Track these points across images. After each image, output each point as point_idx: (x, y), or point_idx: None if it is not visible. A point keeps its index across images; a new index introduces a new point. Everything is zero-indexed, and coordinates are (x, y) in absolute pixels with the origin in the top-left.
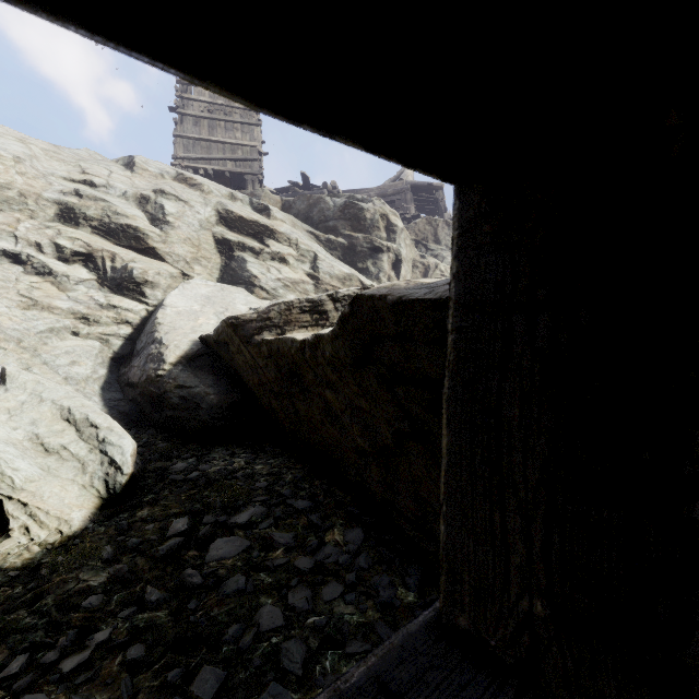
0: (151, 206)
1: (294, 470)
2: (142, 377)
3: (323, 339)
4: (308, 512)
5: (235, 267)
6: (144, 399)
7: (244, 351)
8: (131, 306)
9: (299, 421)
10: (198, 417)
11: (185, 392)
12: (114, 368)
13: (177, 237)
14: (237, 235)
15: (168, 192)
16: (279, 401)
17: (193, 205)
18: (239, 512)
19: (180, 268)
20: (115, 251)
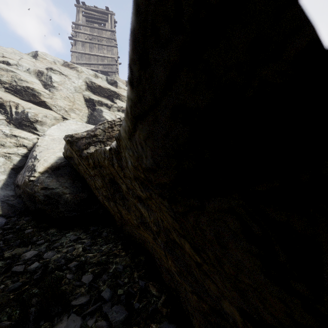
0: (44, 77)
1: (119, 258)
2: (22, 181)
3: (121, 139)
4: (121, 327)
5: (96, 114)
6: (25, 196)
7: (81, 163)
8: (26, 136)
9: (123, 219)
10: (57, 210)
11: (48, 192)
12: (12, 175)
13: (59, 96)
14: (98, 97)
15: (55, 69)
16: (108, 202)
17: (71, 78)
18: (51, 326)
19: (61, 114)
20: (18, 102)
